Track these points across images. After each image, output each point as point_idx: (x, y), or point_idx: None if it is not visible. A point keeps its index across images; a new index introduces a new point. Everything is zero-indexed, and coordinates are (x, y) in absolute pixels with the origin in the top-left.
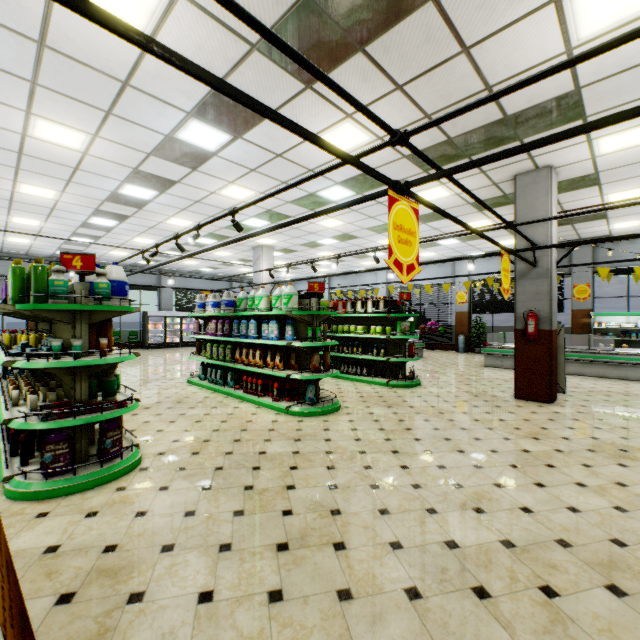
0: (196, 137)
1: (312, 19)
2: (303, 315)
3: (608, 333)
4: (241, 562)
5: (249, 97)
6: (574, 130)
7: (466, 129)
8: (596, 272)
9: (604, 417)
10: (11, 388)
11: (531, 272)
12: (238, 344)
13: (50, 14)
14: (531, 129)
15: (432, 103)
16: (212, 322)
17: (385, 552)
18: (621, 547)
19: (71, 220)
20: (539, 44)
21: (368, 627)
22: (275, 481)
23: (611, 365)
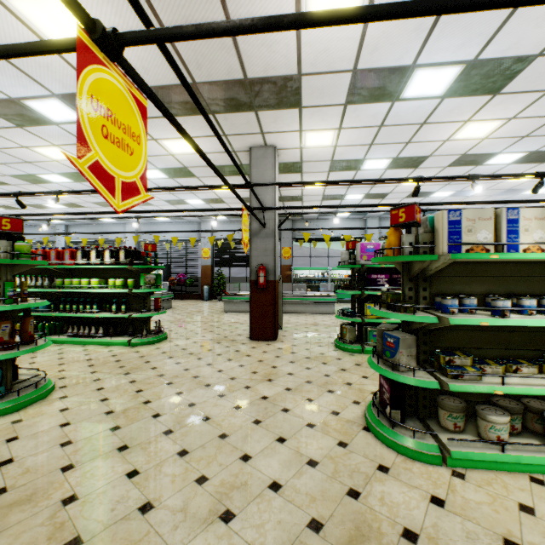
0: None
1: None
2: None
3: (301, 281)
4: None
5: None
6: (352, 11)
7: (211, 78)
8: (294, 239)
9: (309, 346)
10: None
11: (262, 232)
12: None
13: None
14: (265, 103)
15: (175, 22)
16: None
17: None
18: (357, 499)
19: None
20: (278, 2)
21: None
22: None
23: (305, 304)
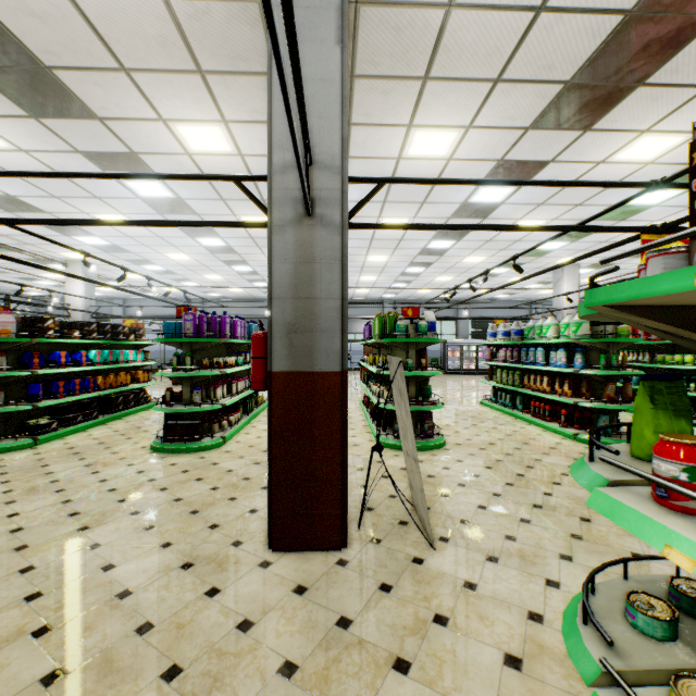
0: (485, 197)
1: (578, 92)
2: (594, 343)
3: None
4: (505, 503)
5: (502, 226)
6: None
7: None
8: None
9: None
10: (375, 388)
11: None
12: (526, 371)
13: (396, 169)
14: None
15: None
16: (501, 350)
17: (626, 534)
18: None
19: (394, 272)
20: None
21: (586, 551)
22: (543, 477)
23: None
